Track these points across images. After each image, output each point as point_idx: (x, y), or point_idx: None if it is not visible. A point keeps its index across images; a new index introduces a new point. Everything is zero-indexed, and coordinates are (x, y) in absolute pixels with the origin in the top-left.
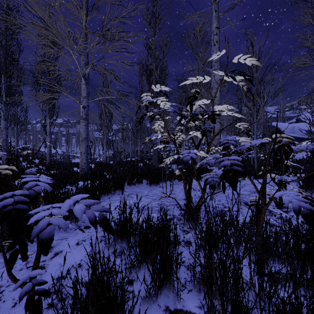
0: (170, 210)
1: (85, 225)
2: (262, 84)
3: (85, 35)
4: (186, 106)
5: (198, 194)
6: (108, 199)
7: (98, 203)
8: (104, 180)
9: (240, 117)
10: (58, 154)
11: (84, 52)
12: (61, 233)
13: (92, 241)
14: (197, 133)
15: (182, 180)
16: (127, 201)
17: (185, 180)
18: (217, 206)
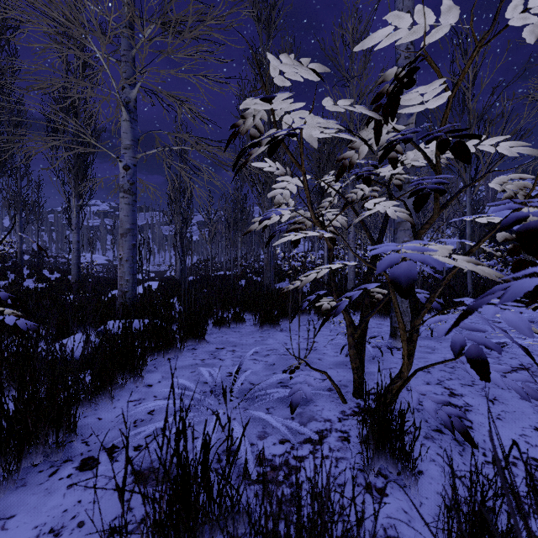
0: (315, 402)
1: (84, 456)
2: (488, 120)
3: (128, 22)
4: (366, 124)
5: (370, 352)
6: (166, 364)
7: (139, 379)
8: (161, 319)
9: (514, 154)
10: (100, 265)
11: (127, 56)
12: (5, 489)
13: (82, 537)
14: (388, 203)
15: (325, 316)
16: (208, 375)
17: (351, 327)
18: (444, 400)
